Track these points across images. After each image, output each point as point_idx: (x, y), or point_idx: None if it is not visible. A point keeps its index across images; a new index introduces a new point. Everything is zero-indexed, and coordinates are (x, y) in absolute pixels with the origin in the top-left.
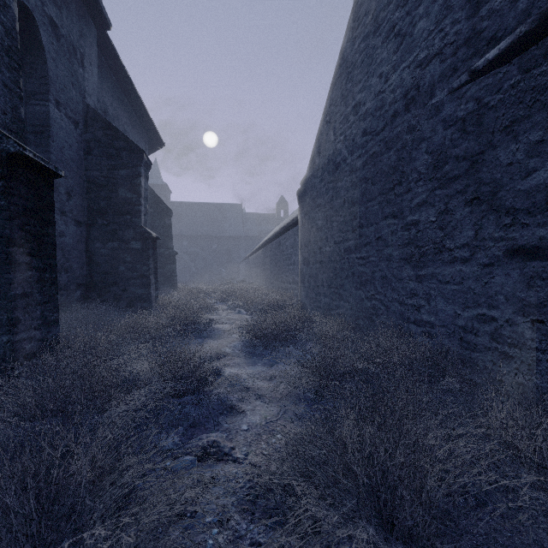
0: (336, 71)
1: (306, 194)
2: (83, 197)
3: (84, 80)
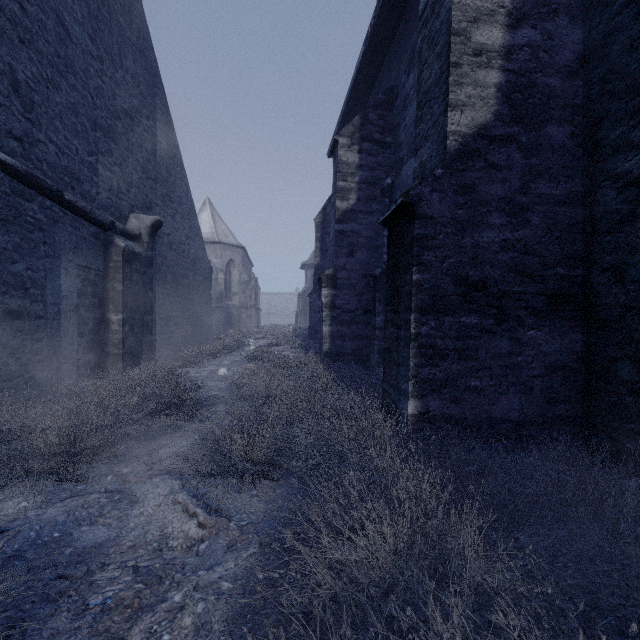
0: None
1: None
2: None
3: None
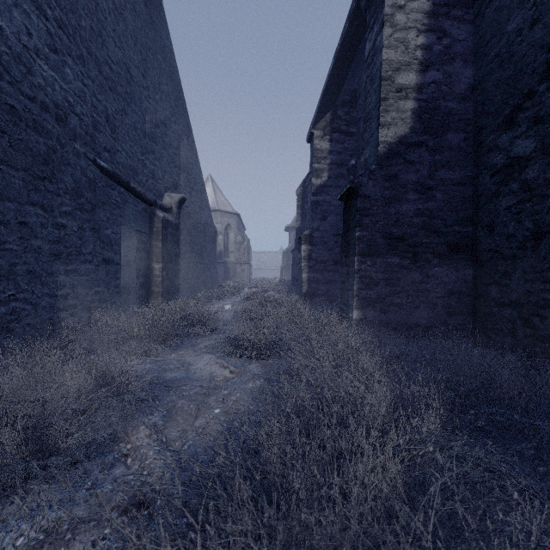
0: None
1: None
2: None
3: None
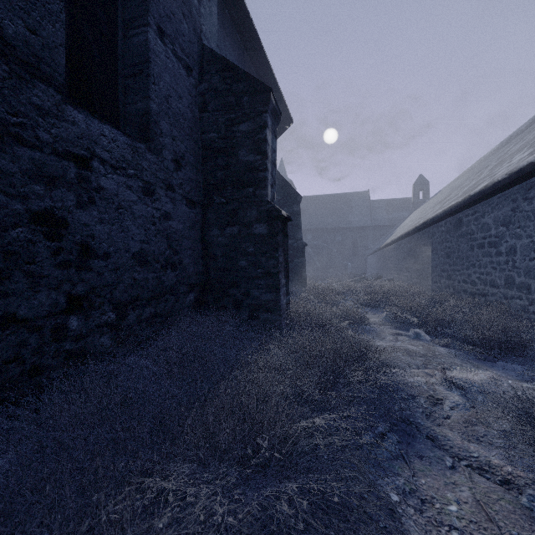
0: None
1: None
2: (198, 169)
3: (199, 17)
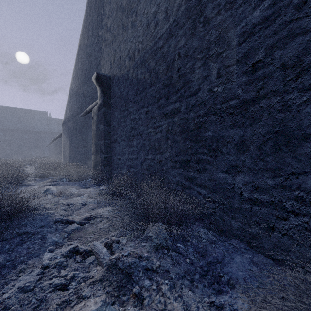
0: (69, 93)
1: (63, 125)
2: None
3: None
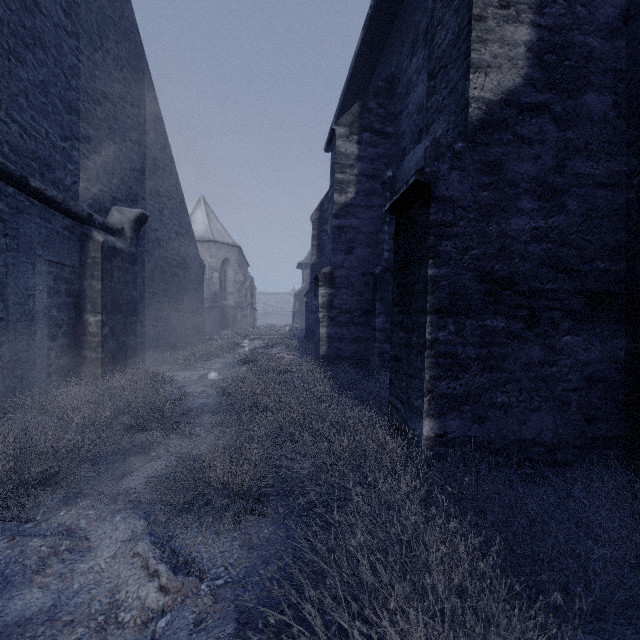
0: None
1: None
2: None
3: None
